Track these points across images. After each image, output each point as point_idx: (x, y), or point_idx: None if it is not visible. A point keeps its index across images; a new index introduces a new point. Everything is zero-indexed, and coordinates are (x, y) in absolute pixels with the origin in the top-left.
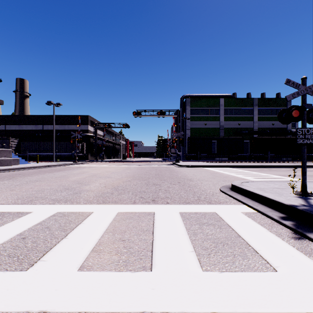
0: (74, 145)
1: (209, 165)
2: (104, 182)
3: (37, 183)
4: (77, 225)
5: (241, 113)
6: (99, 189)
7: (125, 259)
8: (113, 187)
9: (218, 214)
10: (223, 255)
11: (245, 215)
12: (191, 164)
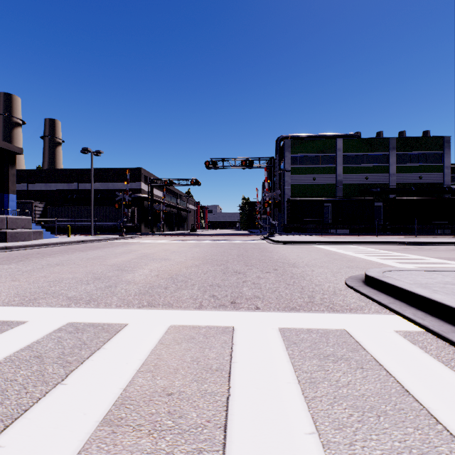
0: (120, 212)
1: (320, 241)
2: (158, 267)
3: (56, 269)
4: (92, 352)
5: (370, 162)
6: (147, 279)
7: (167, 450)
8: (170, 276)
9: (352, 335)
10: (384, 449)
11: (404, 339)
12: (293, 239)
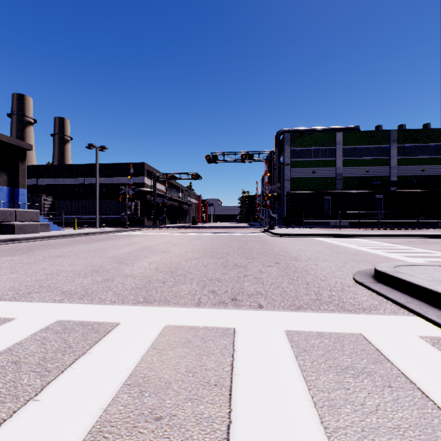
0: (124, 205)
1: (321, 234)
2: (158, 260)
3: (57, 261)
4: (75, 357)
5: (371, 154)
6: (146, 272)
7: None
8: (169, 269)
9: (371, 342)
10: None
11: (433, 348)
12: (293, 231)
